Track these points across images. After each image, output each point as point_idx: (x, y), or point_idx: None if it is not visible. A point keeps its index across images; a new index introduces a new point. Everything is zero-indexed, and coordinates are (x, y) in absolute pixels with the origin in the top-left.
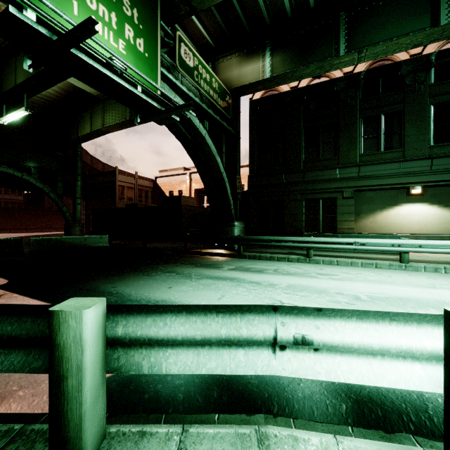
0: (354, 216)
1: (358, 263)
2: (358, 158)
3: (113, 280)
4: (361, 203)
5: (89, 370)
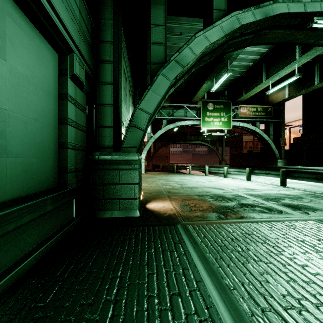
0: None
1: None
2: None
3: (220, 173)
4: None
5: (207, 170)
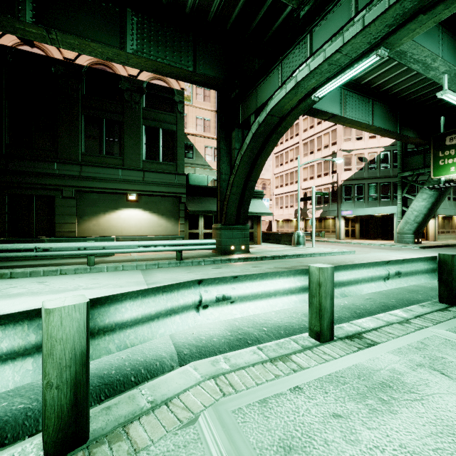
0: (77, 219)
1: (39, 272)
2: (80, 156)
3: None
4: (85, 205)
5: None
